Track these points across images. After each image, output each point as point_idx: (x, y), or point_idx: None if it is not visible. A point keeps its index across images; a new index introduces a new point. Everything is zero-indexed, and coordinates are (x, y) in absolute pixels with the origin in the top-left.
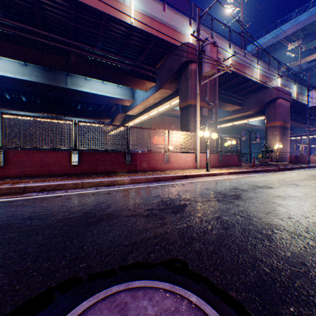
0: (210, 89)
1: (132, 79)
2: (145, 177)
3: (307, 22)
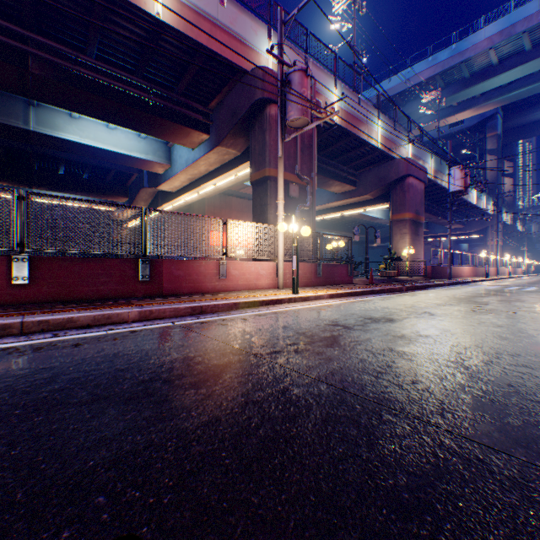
0: (302, 152)
1: (163, 124)
2: (173, 306)
3: (448, 65)
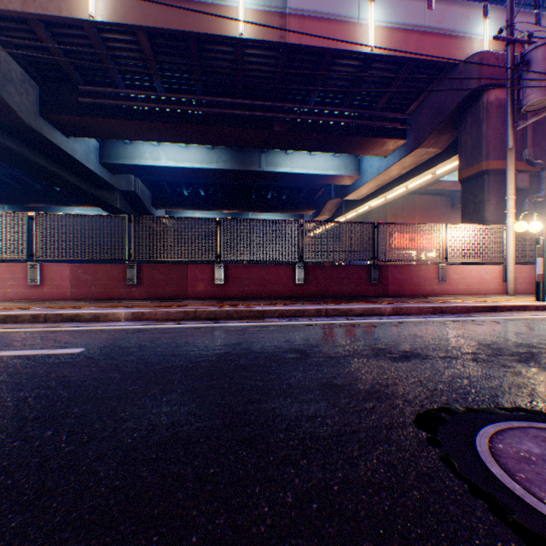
0: (533, 131)
1: (361, 141)
2: (414, 305)
3: None
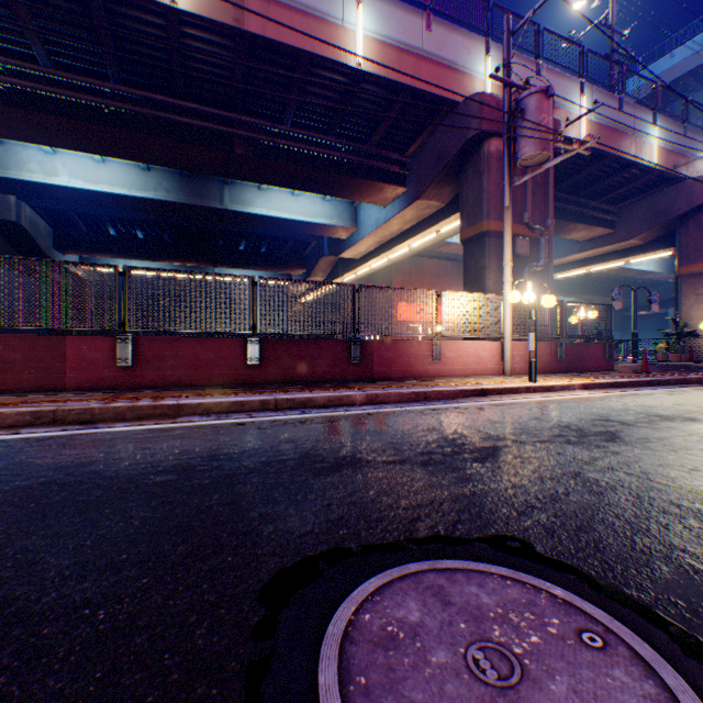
0: (533, 193)
1: (354, 183)
2: (395, 390)
3: None
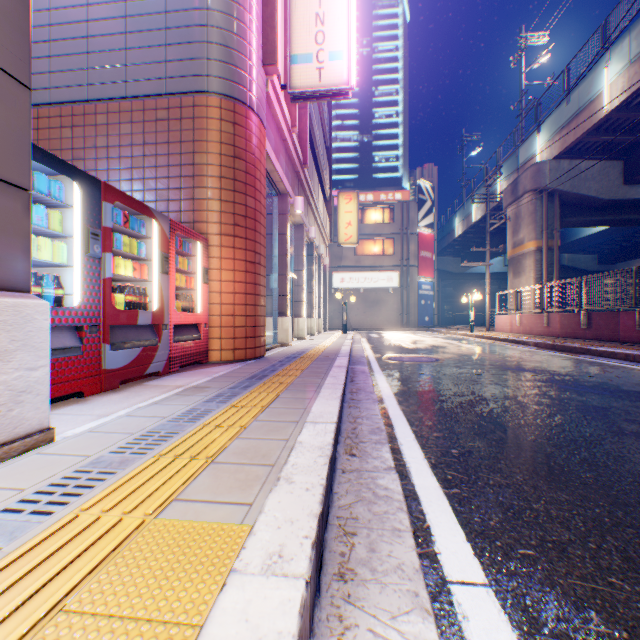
0: None
1: None
2: None
3: None
